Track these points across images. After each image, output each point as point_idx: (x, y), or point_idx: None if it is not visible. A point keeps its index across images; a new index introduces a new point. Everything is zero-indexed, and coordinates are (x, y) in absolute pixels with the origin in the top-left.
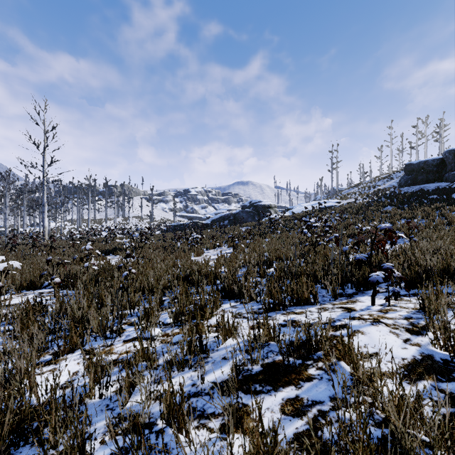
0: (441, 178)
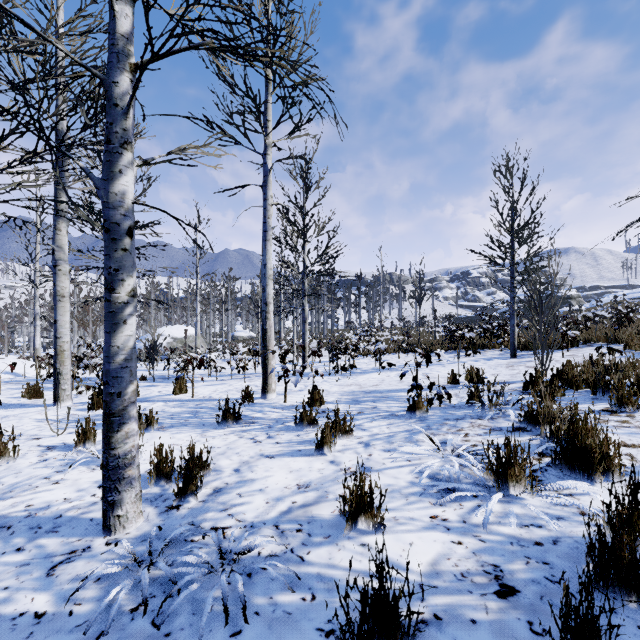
0: None
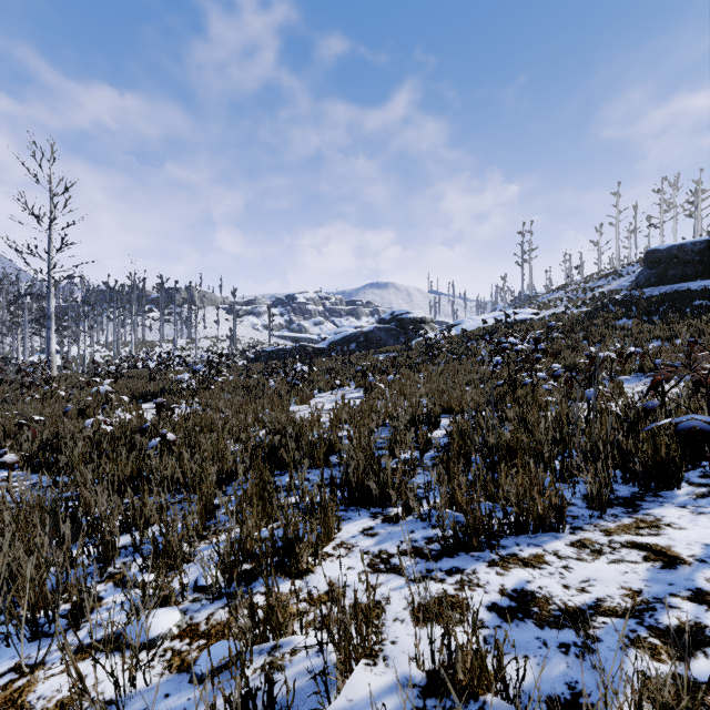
0: (708, 273)
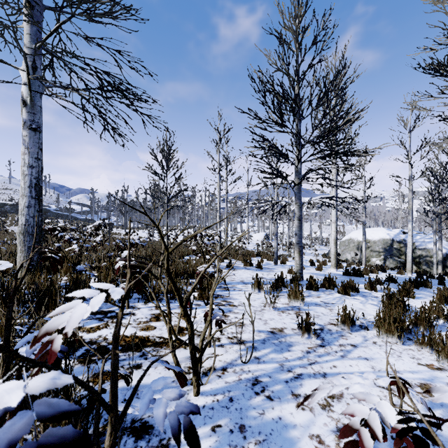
0: None
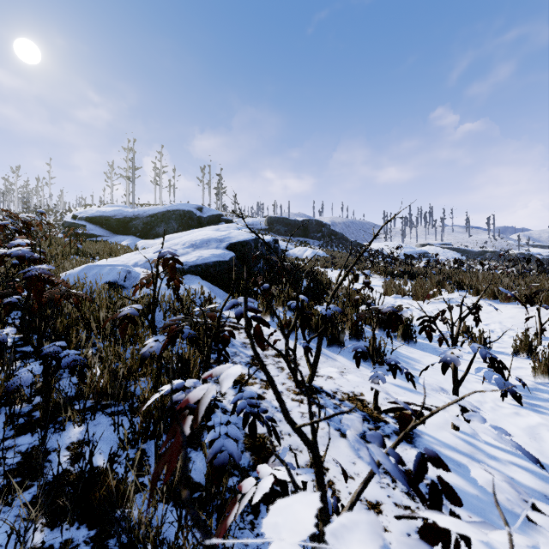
0: (307, 236)
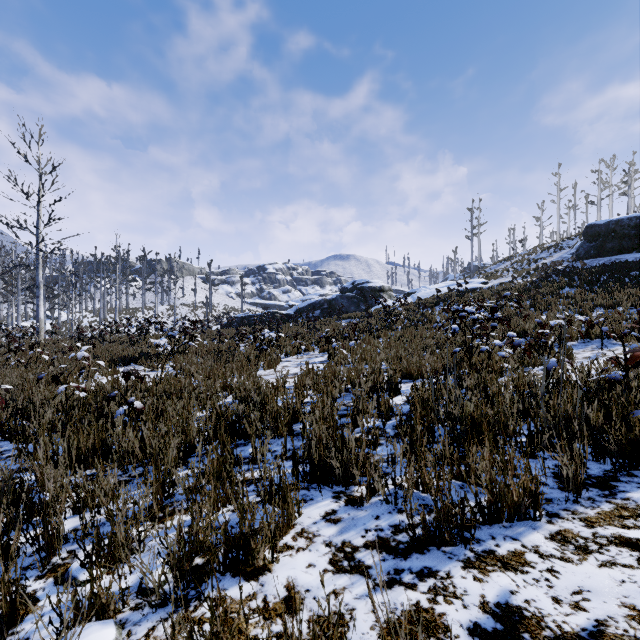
0: None
